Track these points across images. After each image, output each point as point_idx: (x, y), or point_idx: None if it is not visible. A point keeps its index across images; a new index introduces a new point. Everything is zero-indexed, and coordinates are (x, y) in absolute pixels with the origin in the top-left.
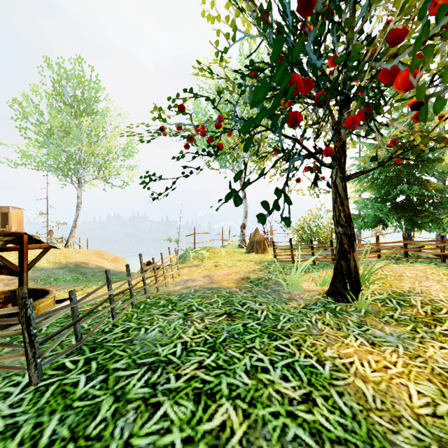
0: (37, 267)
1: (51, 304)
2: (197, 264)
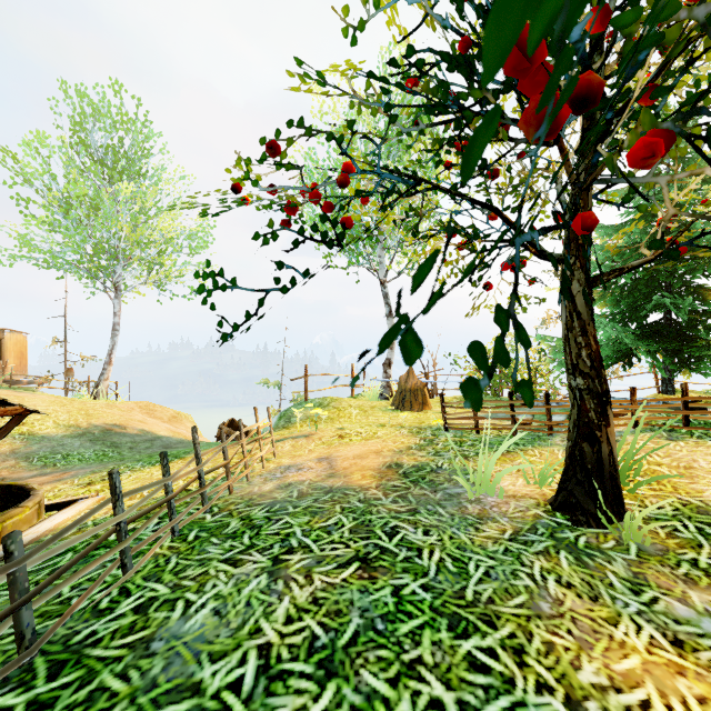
0: (35, 435)
1: (31, 517)
2: (307, 434)
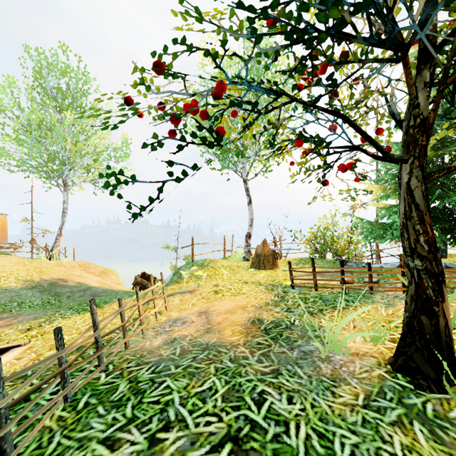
0: (0, 288)
1: None
2: (191, 290)
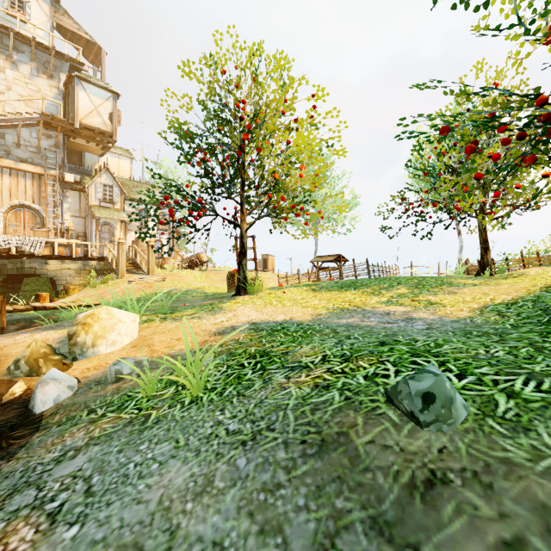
0: None
1: None
2: None
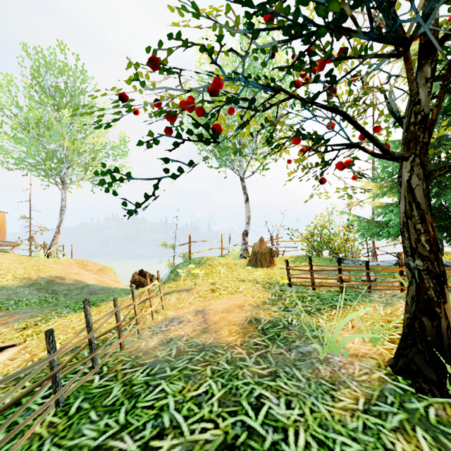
0: None
1: None
2: (188, 288)
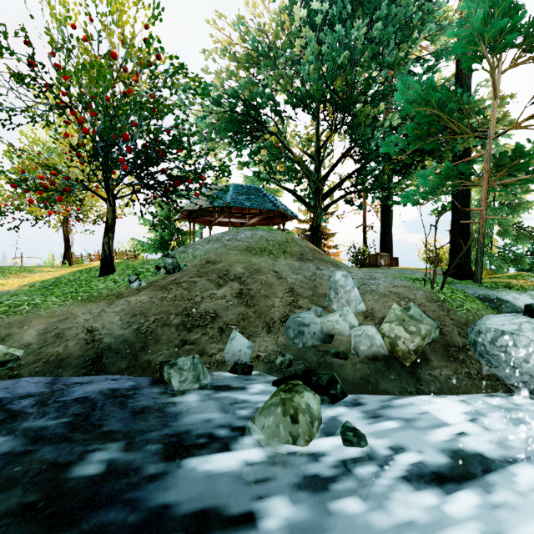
0: None
1: None
2: None
